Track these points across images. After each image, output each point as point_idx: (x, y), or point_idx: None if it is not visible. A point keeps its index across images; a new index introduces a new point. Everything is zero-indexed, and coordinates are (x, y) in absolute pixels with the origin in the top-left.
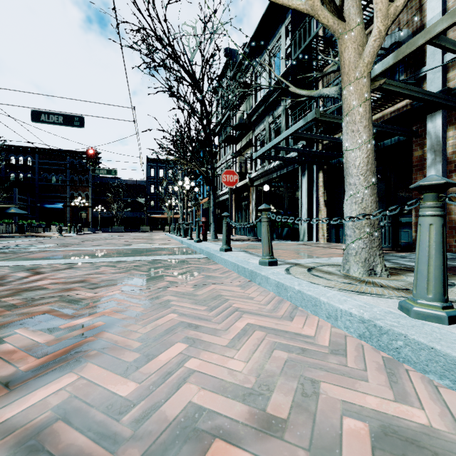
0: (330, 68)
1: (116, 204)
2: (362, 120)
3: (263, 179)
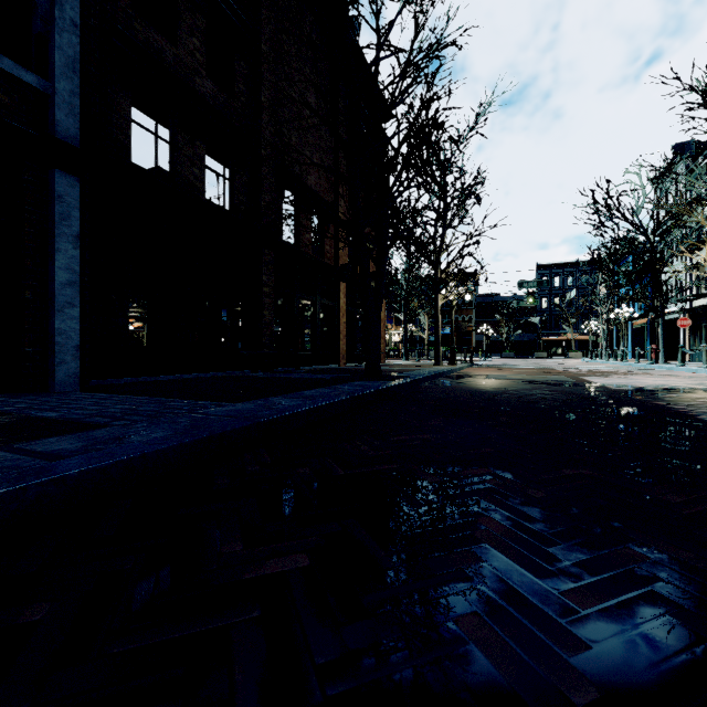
0: None
1: (506, 327)
2: None
3: None
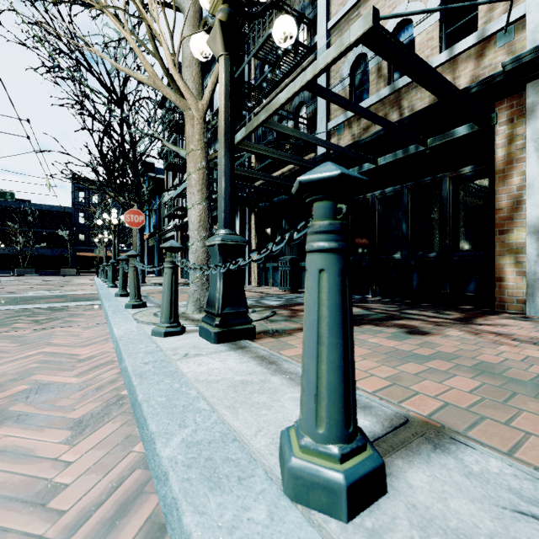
0: None
1: (22, 238)
2: (196, 185)
3: None
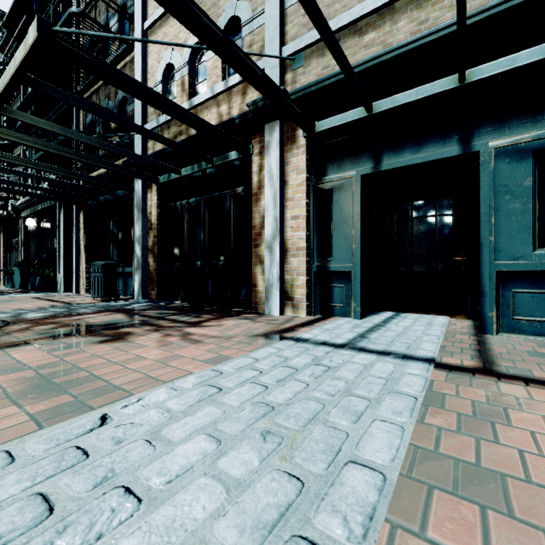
0: None
1: None
2: None
3: (30, 210)
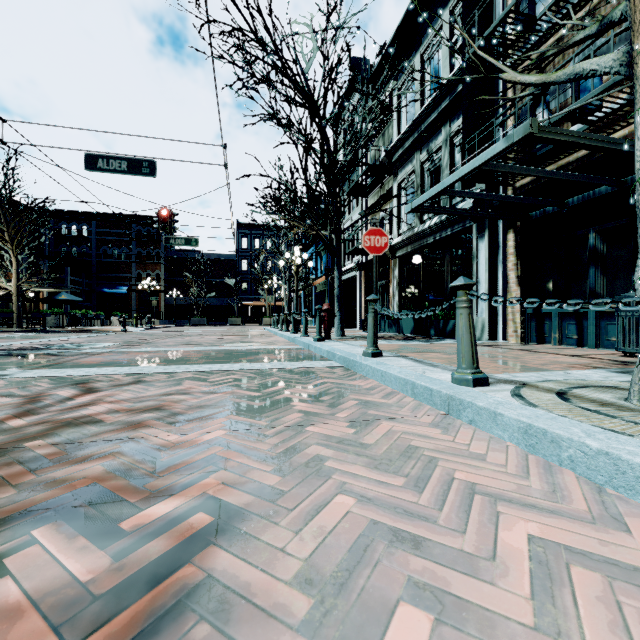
0: (579, 33)
1: (196, 288)
2: None
3: (411, 246)
